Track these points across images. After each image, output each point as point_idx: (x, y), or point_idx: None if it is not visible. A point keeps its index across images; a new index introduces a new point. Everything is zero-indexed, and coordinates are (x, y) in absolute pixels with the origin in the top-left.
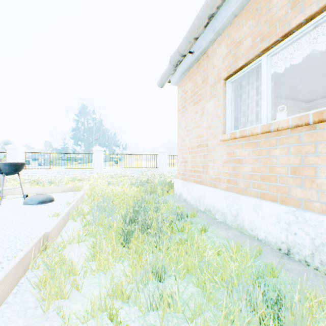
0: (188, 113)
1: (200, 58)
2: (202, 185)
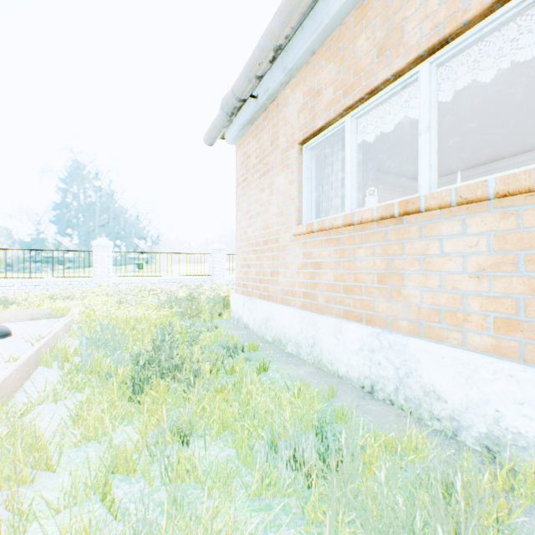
0: (251, 190)
1: (268, 107)
2: (271, 301)
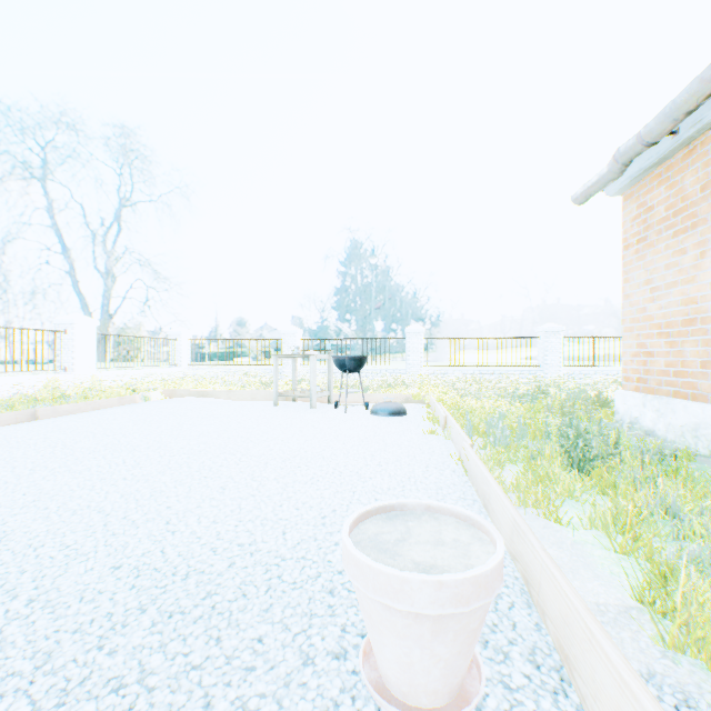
0: (655, 254)
1: (694, 140)
2: (700, 402)
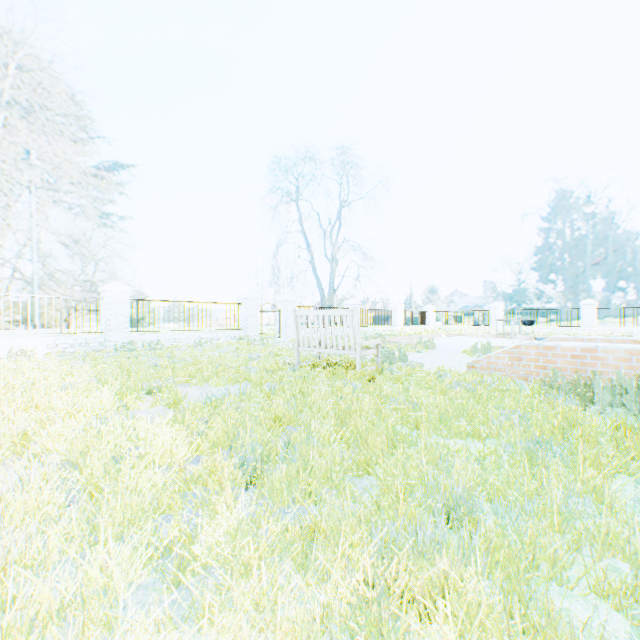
0: None
1: None
2: None
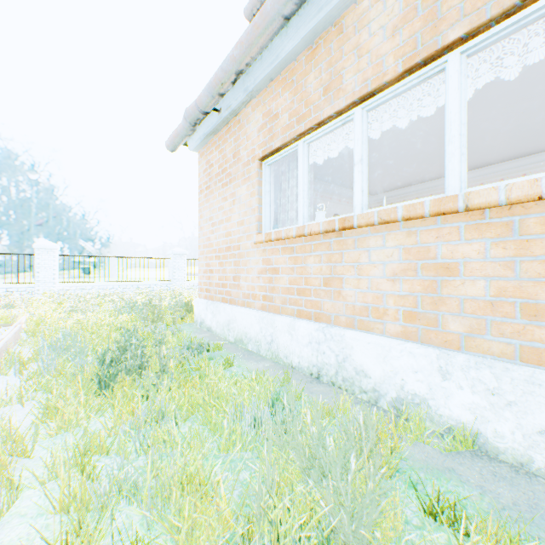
0: (214, 198)
1: (230, 121)
2: (233, 305)
